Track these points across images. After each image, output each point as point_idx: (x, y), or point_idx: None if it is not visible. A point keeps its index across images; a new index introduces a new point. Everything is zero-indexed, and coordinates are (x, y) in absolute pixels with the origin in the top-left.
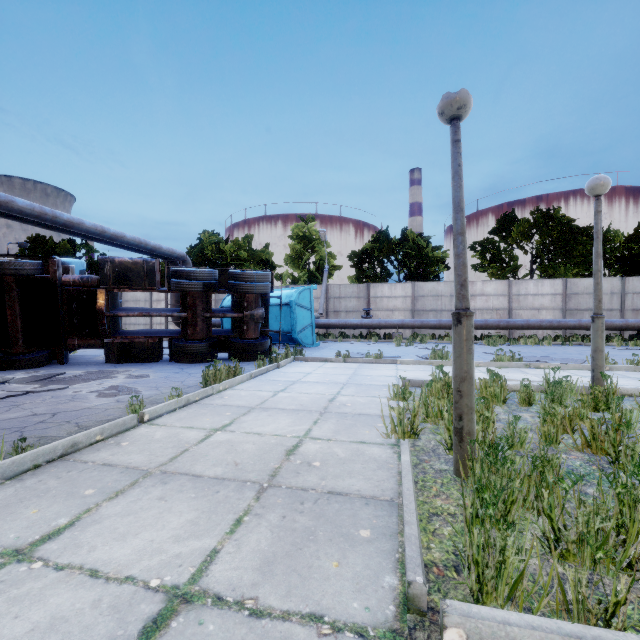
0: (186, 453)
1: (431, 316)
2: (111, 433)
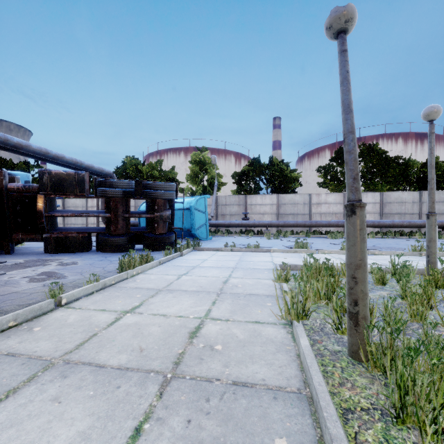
0: (94, 338)
1: (290, 218)
2: (26, 318)
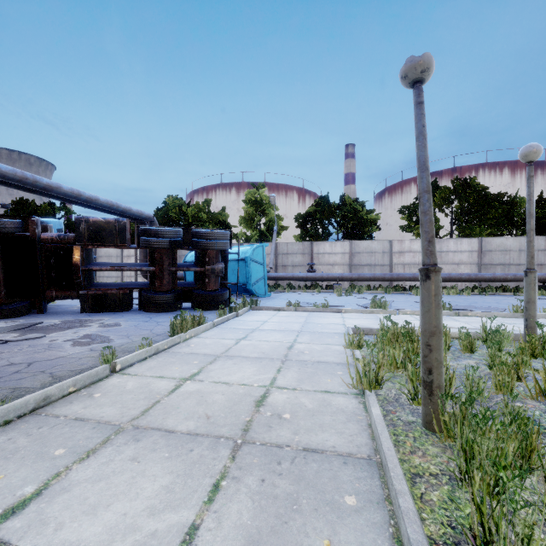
0: (157, 405)
1: (366, 270)
2: (84, 384)
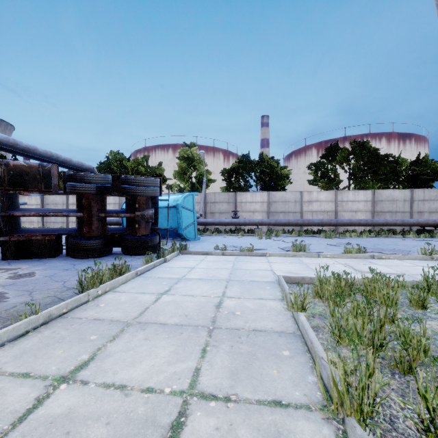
0: None
1: (281, 216)
2: None
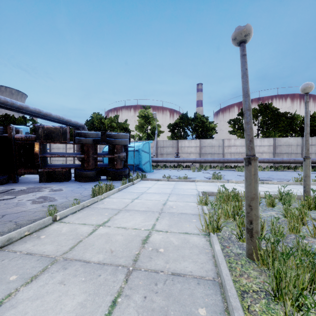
0: (80, 243)
1: (209, 156)
2: (35, 229)
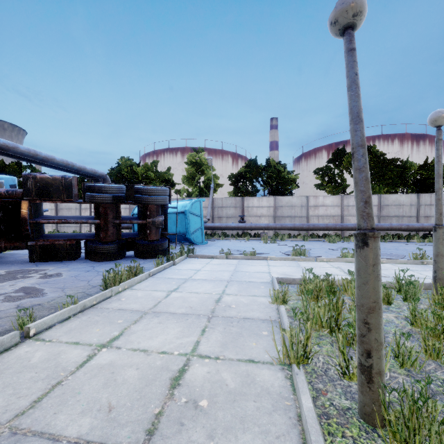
0: (56, 389)
1: (287, 221)
2: None
